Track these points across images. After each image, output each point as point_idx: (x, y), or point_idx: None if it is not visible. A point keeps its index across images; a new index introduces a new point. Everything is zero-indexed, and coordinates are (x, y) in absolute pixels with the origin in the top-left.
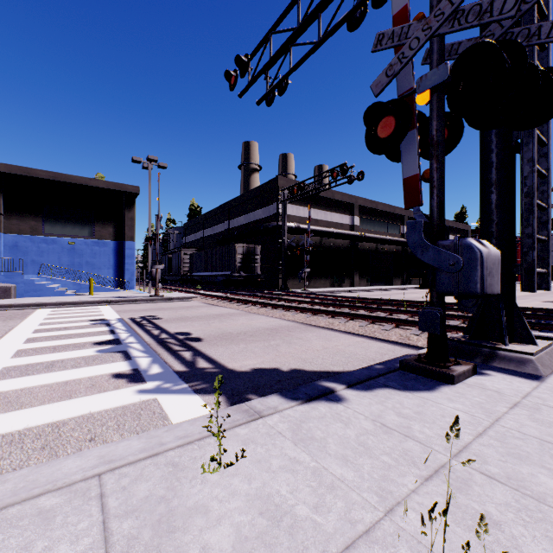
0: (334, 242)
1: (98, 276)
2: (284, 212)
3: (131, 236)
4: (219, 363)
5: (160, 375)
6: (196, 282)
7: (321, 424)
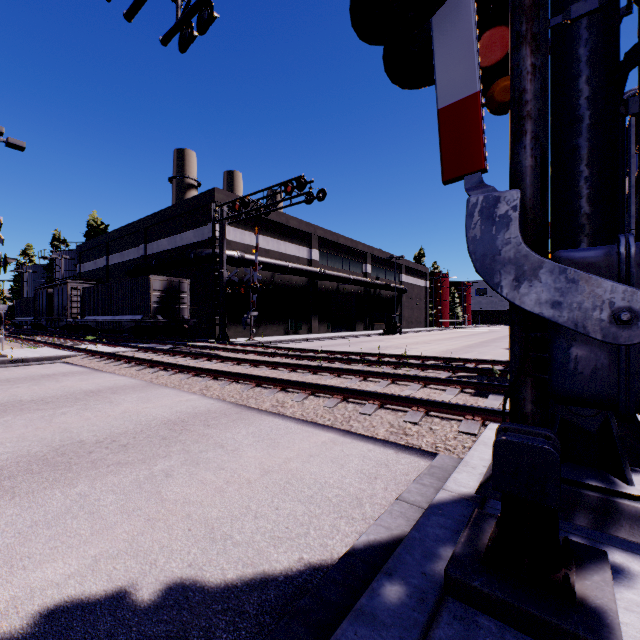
0: (289, 279)
1: None
2: (223, 235)
3: None
4: None
5: None
6: (91, 331)
7: None
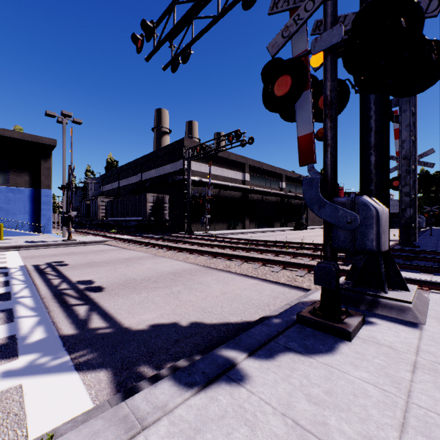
0: (230, 193)
1: (12, 222)
2: (189, 167)
3: (48, 184)
4: (114, 320)
5: (40, 343)
6: (112, 226)
7: (222, 433)
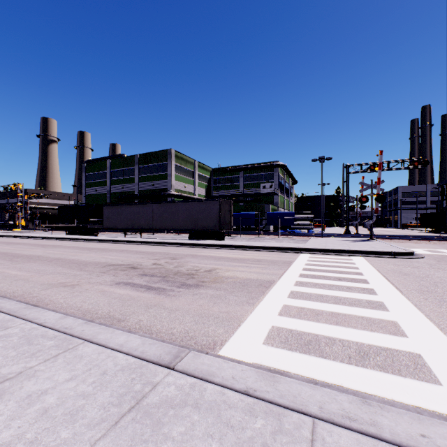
0: None
1: None
2: (28, 202)
3: None
4: None
5: None
6: None
7: None
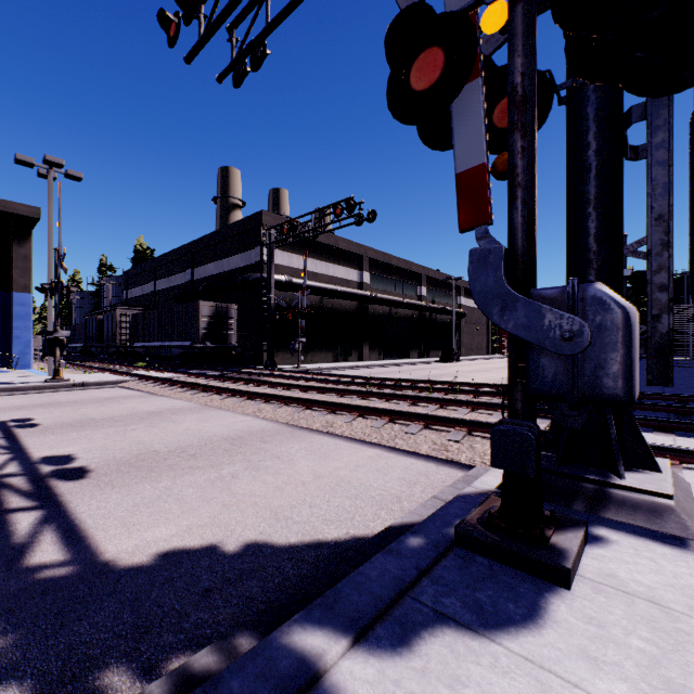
0: (339, 303)
1: None
2: (271, 259)
3: (25, 284)
4: (87, 543)
5: None
6: (140, 357)
7: None
